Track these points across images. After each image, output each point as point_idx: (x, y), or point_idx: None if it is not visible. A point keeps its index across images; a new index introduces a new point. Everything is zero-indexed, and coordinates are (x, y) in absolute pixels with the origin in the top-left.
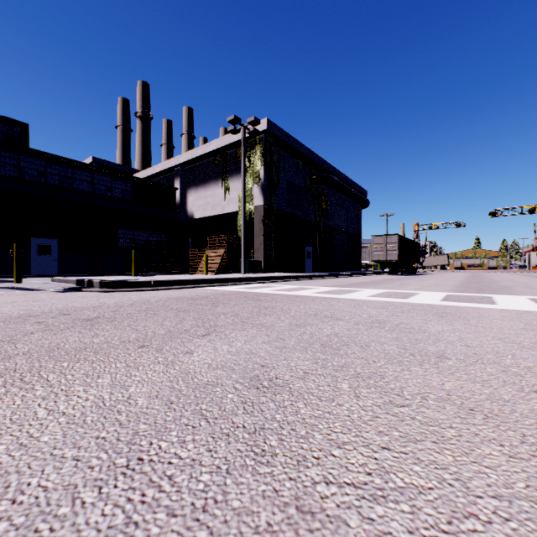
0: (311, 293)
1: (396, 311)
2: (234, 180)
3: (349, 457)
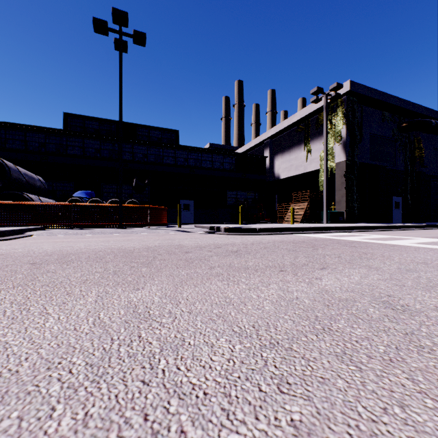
0: (409, 243)
1: None
2: (315, 143)
3: None
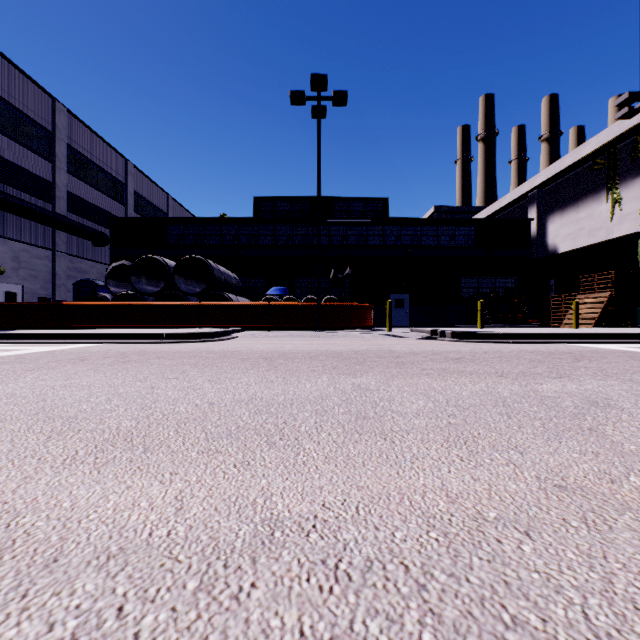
0: None
1: None
2: (630, 186)
3: (639, 431)
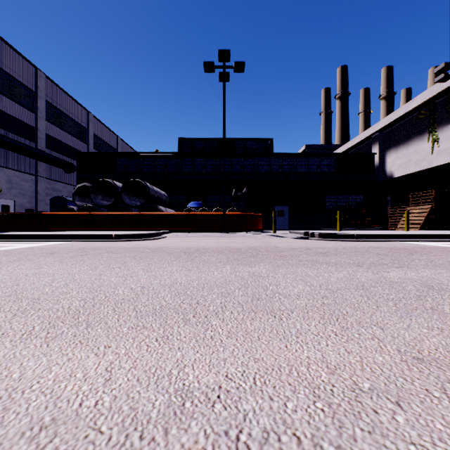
0: None
1: None
2: (445, 130)
3: None
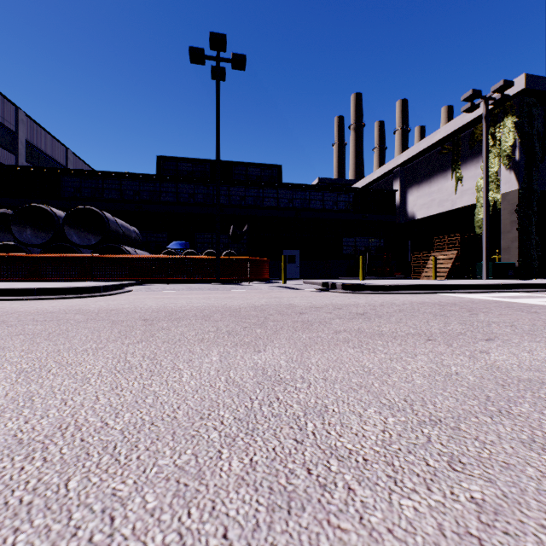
0: None
1: None
2: (469, 167)
3: None
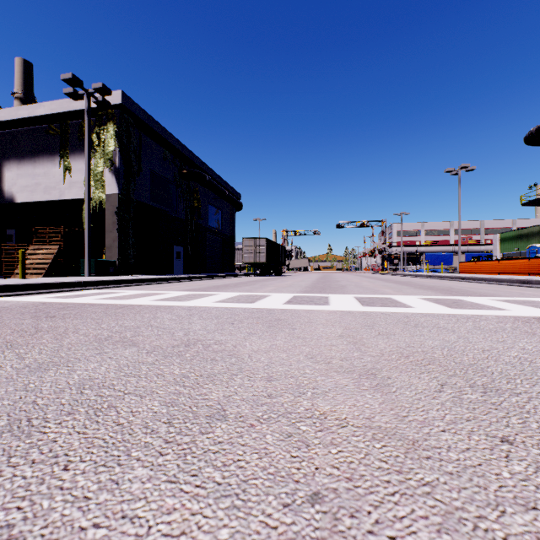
0: (150, 300)
1: (227, 322)
2: (78, 159)
3: None
